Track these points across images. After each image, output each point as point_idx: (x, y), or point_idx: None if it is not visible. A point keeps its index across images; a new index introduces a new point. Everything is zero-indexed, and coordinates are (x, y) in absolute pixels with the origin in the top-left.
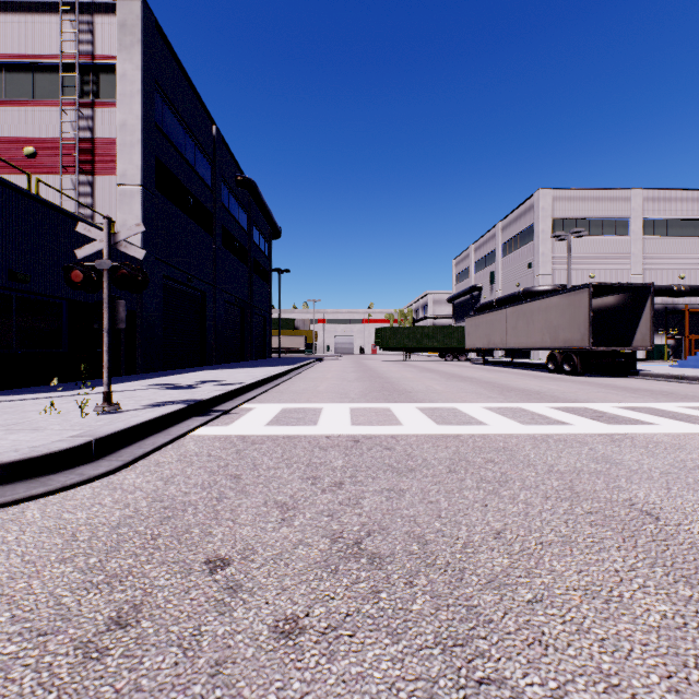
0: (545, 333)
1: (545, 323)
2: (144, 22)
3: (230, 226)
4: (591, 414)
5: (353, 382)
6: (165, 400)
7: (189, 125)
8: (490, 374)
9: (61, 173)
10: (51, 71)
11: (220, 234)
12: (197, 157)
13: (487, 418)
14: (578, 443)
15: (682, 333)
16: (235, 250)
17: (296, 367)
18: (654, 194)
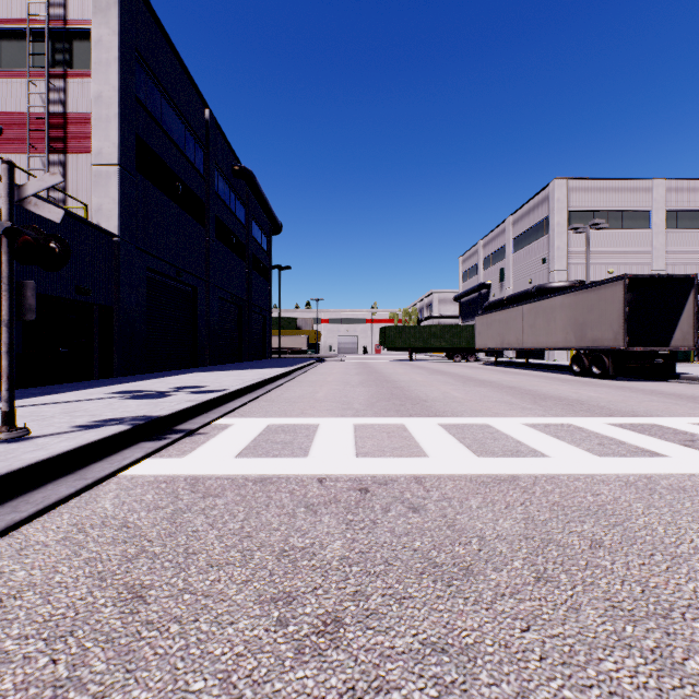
0: (569, 332)
1: (569, 321)
2: None
3: (226, 218)
4: (675, 436)
5: (357, 387)
6: (111, 416)
7: (178, 104)
8: (509, 376)
9: (28, 151)
10: (19, 38)
11: (213, 225)
12: (187, 141)
13: (540, 444)
14: None
15: None
16: (231, 244)
17: (295, 369)
18: (677, 185)
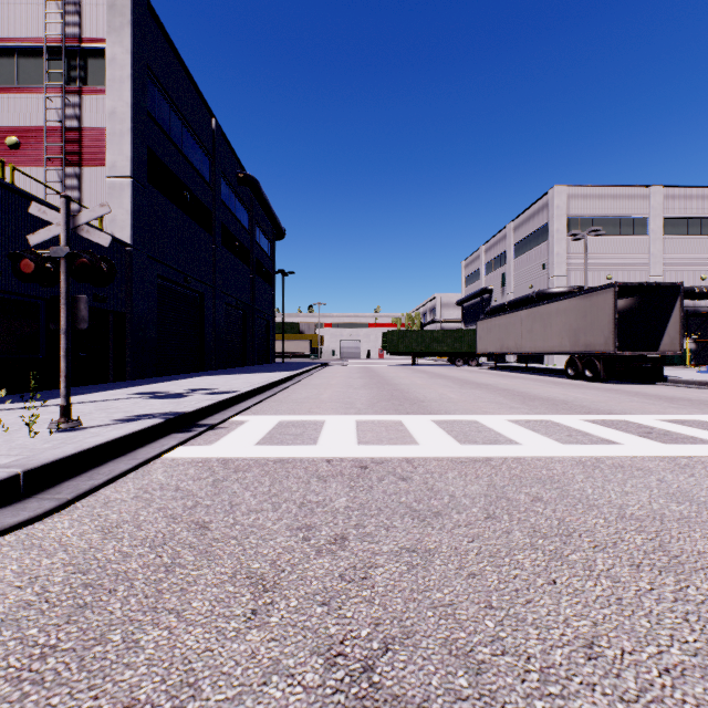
0: (564, 337)
1: (564, 326)
2: (135, 2)
3: (231, 225)
4: (636, 429)
5: (359, 390)
6: (142, 412)
7: (186, 116)
8: (506, 380)
9: (46, 164)
10: (36, 56)
11: (219, 233)
12: (194, 151)
13: (517, 435)
14: (640, 471)
15: (703, 337)
16: (236, 250)
17: (299, 373)
18: (674, 192)
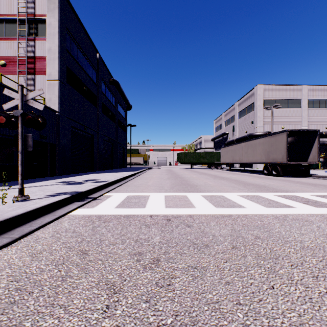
0: (262, 155)
1: (262, 150)
2: None
3: (106, 103)
4: (301, 200)
5: (166, 180)
6: (61, 191)
7: (85, 52)
8: (235, 175)
9: (18, 73)
10: (14, 22)
11: (100, 106)
12: (89, 68)
13: (243, 203)
14: (307, 222)
15: (326, 155)
16: (108, 115)
17: (138, 172)
18: (313, 87)
